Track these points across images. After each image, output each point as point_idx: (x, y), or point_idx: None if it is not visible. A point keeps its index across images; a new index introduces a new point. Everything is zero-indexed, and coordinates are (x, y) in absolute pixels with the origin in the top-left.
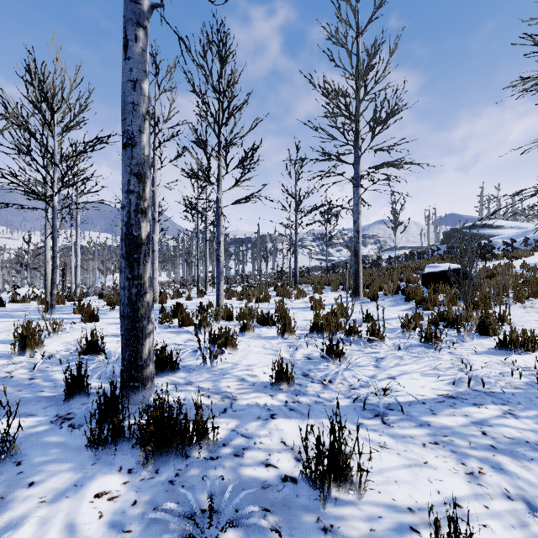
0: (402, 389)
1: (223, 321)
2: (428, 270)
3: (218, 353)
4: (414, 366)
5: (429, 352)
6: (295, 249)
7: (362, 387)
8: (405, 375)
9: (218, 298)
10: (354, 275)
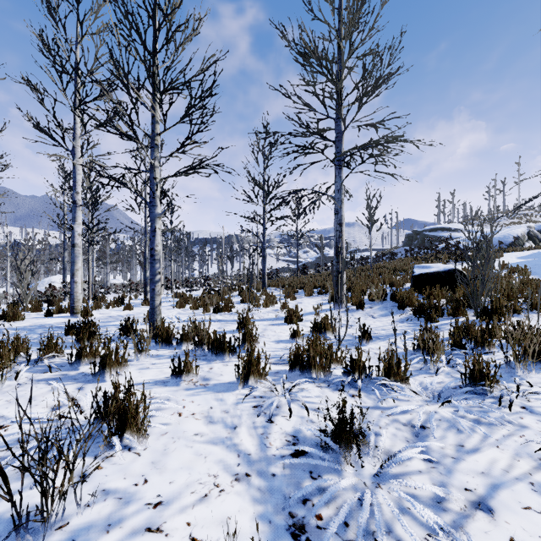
0: None
1: (155, 348)
2: (418, 271)
3: (73, 486)
4: (496, 453)
5: (500, 413)
6: (263, 247)
7: None
8: (503, 492)
9: (152, 312)
10: (336, 277)
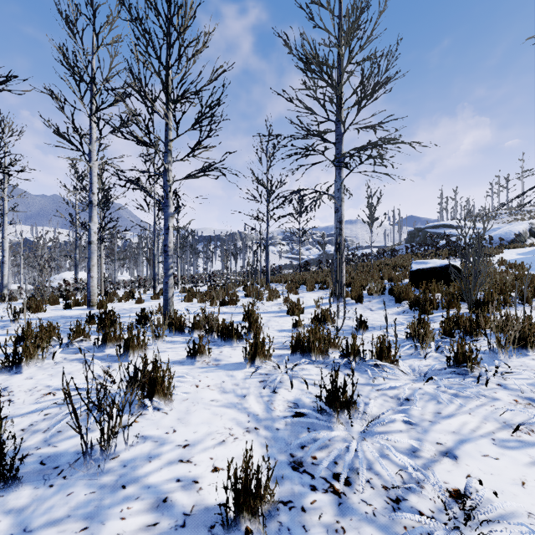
0: (502, 507)
1: (170, 336)
2: (416, 266)
3: (122, 427)
4: (467, 418)
5: (476, 388)
6: (266, 244)
7: (411, 493)
8: (468, 445)
9: (165, 304)
10: (336, 272)
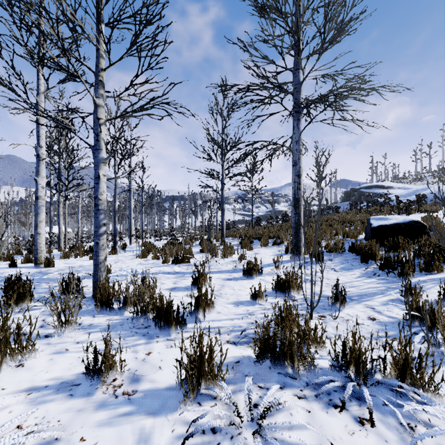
0: None
1: (93, 314)
2: (376, 222)
3: None
4: None
5: None
6: (222, 201)
7: None
8: None
9: (95, 269)
10: (294, 229)
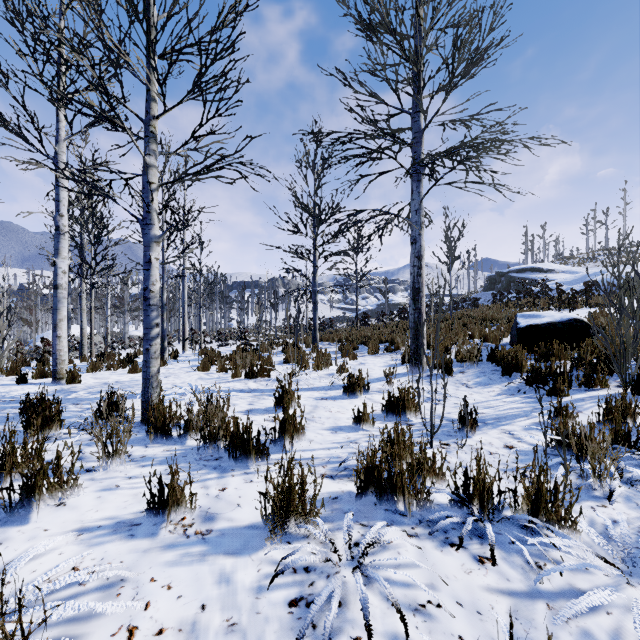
0: None
1: (144, 443)
2: (525, 321)
3: None
4: None
5: None
6: (314, 290)
7: None
8: None
9: (145, 385)
10: (413, 330)
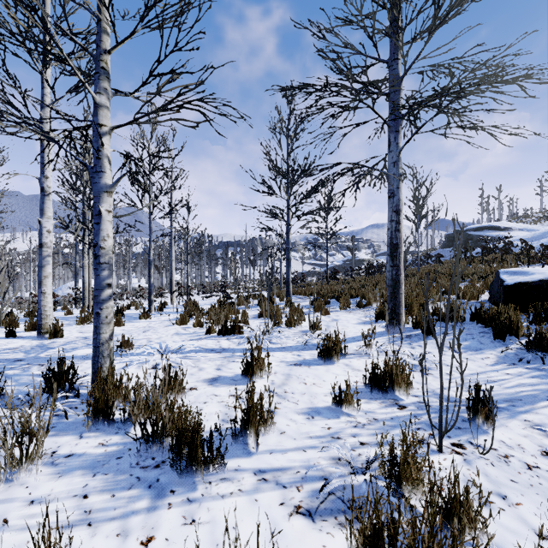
0: None
1: (80, 431)
2: (511, 278)
3: None
4: None
5: None
6: (287, 248)
7: None
8: None
9: (95, 353)
10: (390, 287)
